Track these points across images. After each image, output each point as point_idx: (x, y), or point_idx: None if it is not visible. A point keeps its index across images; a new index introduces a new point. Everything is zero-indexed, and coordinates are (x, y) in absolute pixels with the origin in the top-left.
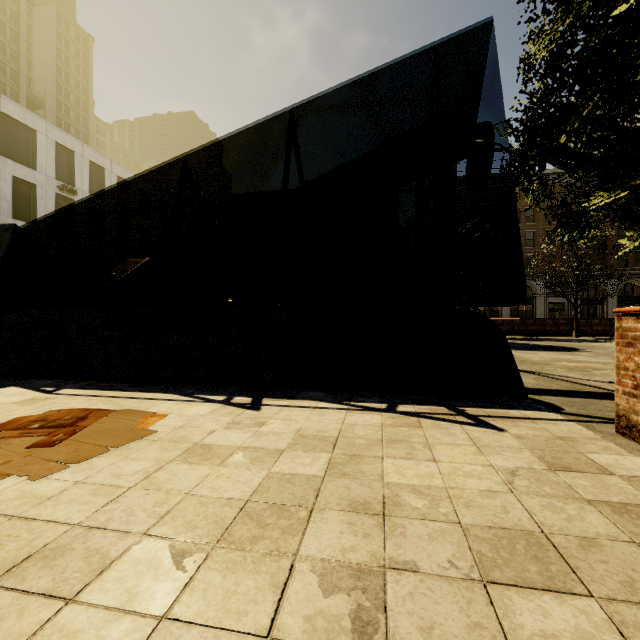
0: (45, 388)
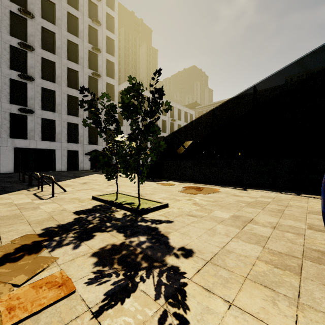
0: (179, 182)
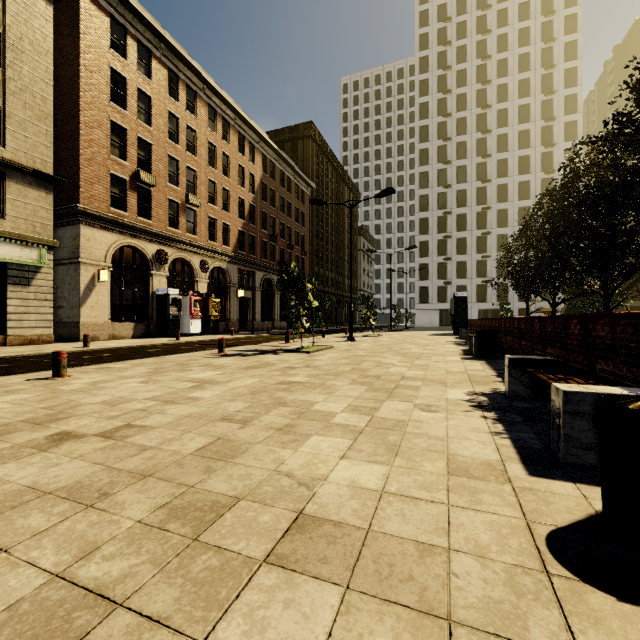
0: None
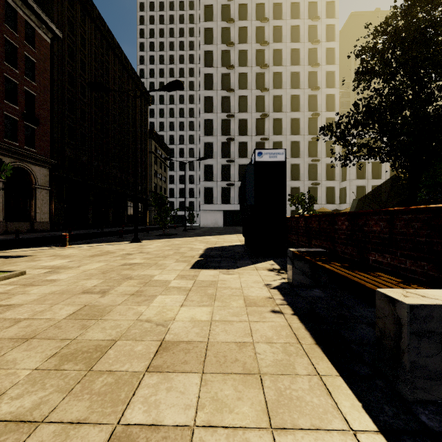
0: None
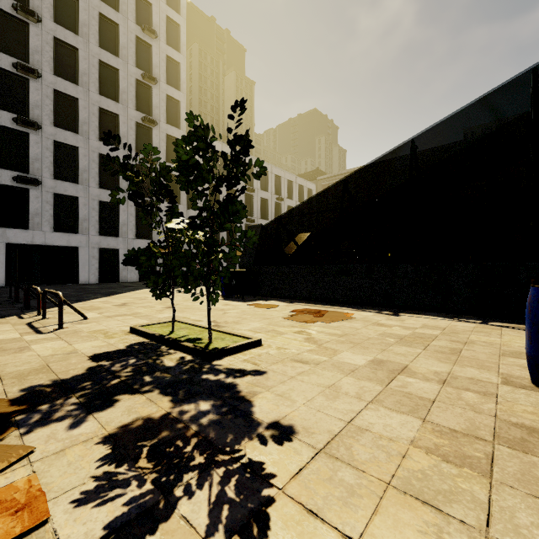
0: (286, 302)
